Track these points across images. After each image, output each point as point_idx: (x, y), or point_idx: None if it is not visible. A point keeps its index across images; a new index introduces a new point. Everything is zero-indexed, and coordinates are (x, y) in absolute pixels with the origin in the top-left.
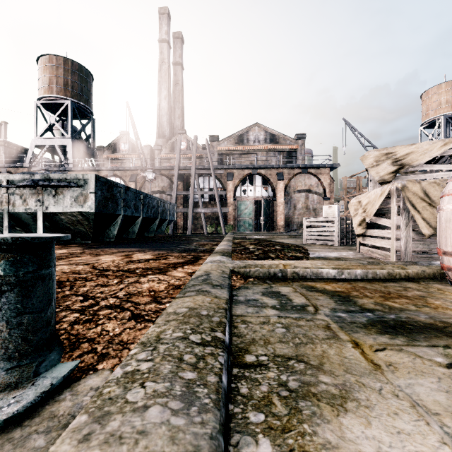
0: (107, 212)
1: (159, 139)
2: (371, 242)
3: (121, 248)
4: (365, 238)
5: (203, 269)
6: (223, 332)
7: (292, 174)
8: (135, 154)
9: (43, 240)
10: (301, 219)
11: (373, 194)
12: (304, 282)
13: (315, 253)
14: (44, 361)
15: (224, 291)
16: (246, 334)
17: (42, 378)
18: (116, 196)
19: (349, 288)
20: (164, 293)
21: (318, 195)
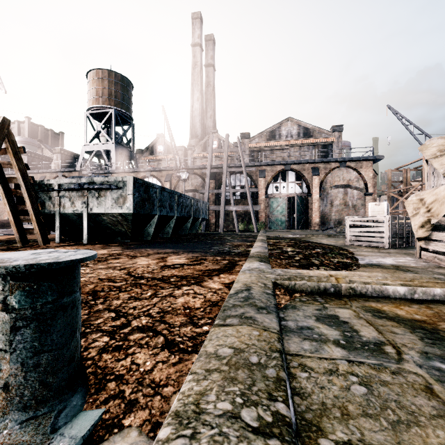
0: (144, 212)
1: (192, 139)
2: (438, 248)
3: (156, 249)
4: (429, 242)
5: (241, 280)
6: (286, 403)
7: (329, 168)
8: (170, 155)
9: (62, 265)
10: (338, 217)
11: (442, 190)
12: (365, 301)
13: (364, 258)
14: (65, 408)
15: (272, 317)
16: (310, 392)
17: (58, 437)
18: (152, 197)
19: (431, 315)
20: (201, 311)
21: (358, 190)
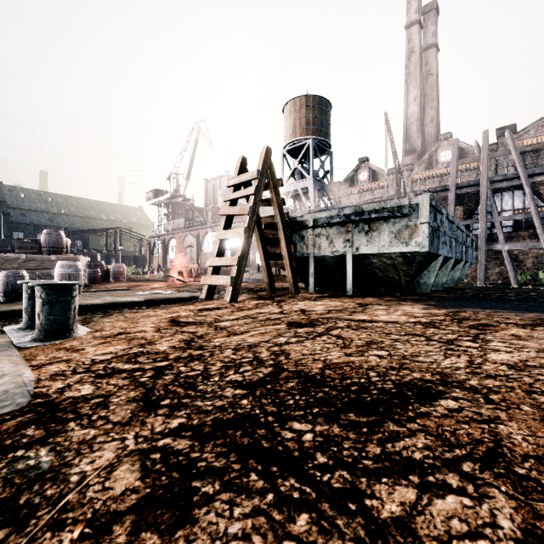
0: (433, 251)
1: (407, 157)
2: None
3: (504, 311)
4: None
5: None
6: None
7: None
8: (376, 183)
9: None
10: None
11: None
12: None
13: None
14: None
15: None
16: None
17: None
18: (439, 227)
19: None
20: None
21: None
